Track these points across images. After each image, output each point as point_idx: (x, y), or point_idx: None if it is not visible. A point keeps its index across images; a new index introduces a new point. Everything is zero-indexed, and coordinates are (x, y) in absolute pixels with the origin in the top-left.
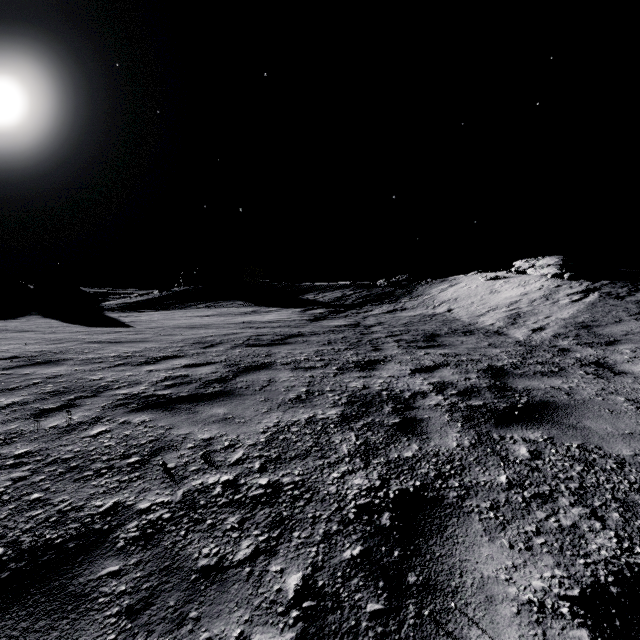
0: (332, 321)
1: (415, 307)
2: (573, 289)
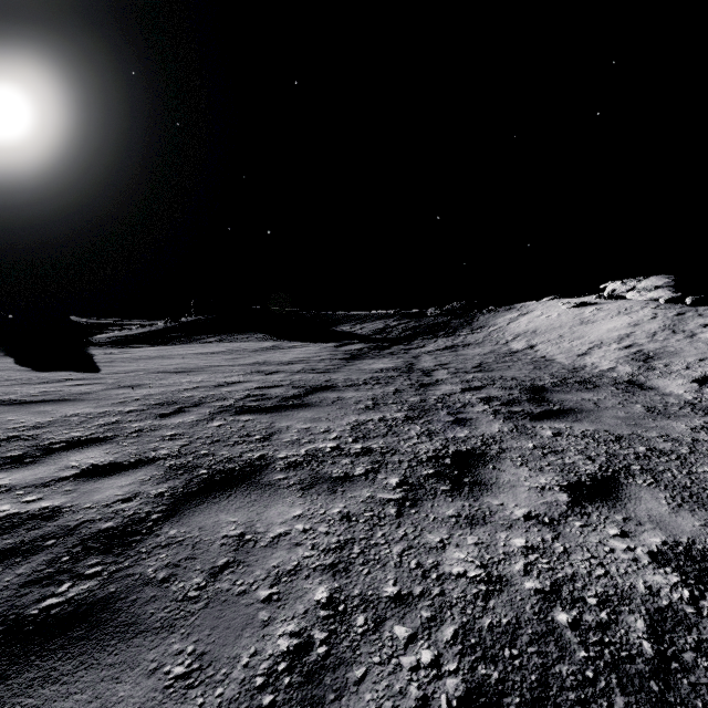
0: (374, 361)
1: (481, 342)
2: (706, 318)
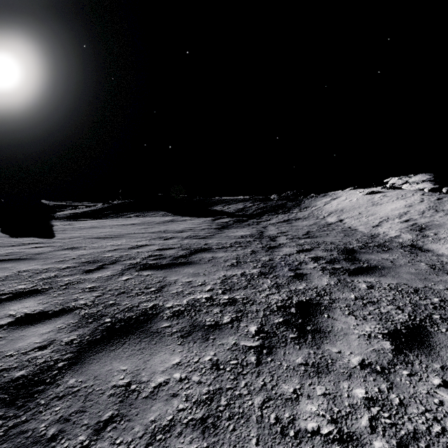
0: (237, 230)
1: (307, 217)
2: None
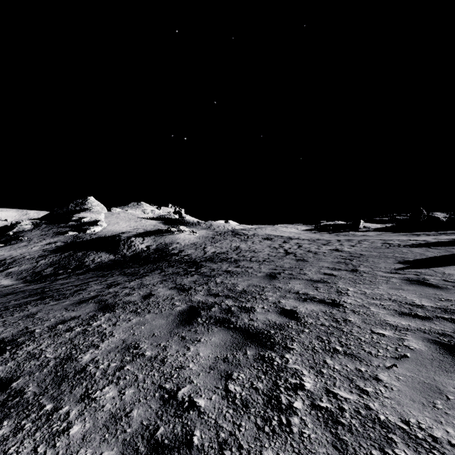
0: None
1: None
2: None
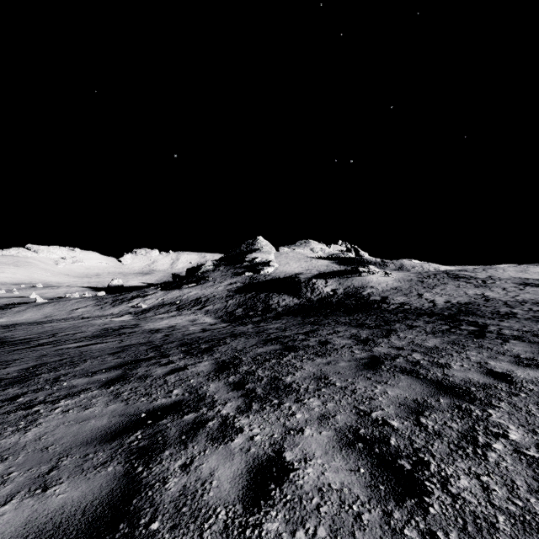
0: None
1: None
2: None
